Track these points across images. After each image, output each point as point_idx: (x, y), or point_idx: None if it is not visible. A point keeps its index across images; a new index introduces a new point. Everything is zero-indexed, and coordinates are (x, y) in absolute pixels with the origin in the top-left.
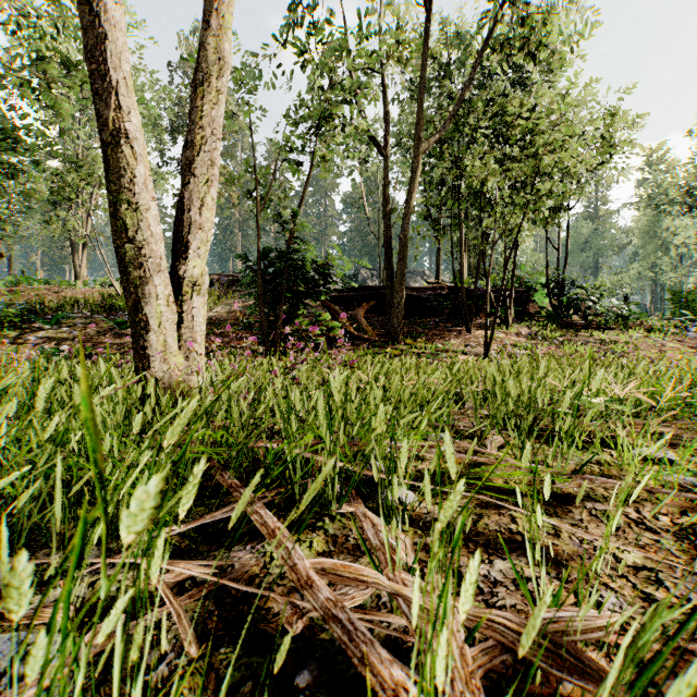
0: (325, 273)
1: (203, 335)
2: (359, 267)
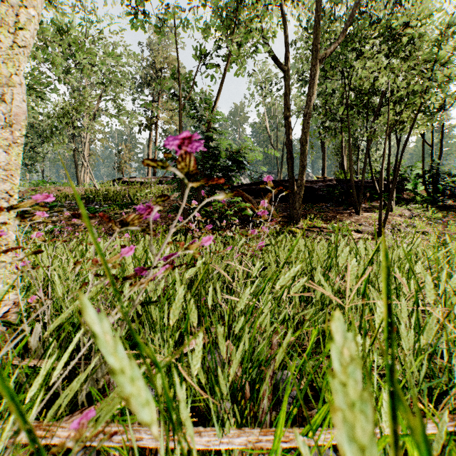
0: (238, 160)
1: (2, 200)
2: (263, 172)
